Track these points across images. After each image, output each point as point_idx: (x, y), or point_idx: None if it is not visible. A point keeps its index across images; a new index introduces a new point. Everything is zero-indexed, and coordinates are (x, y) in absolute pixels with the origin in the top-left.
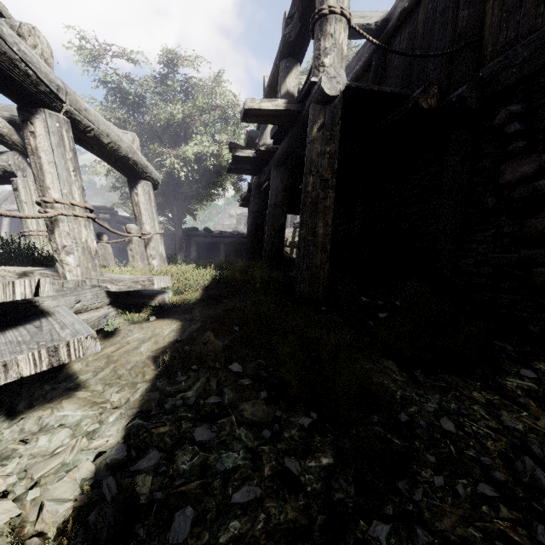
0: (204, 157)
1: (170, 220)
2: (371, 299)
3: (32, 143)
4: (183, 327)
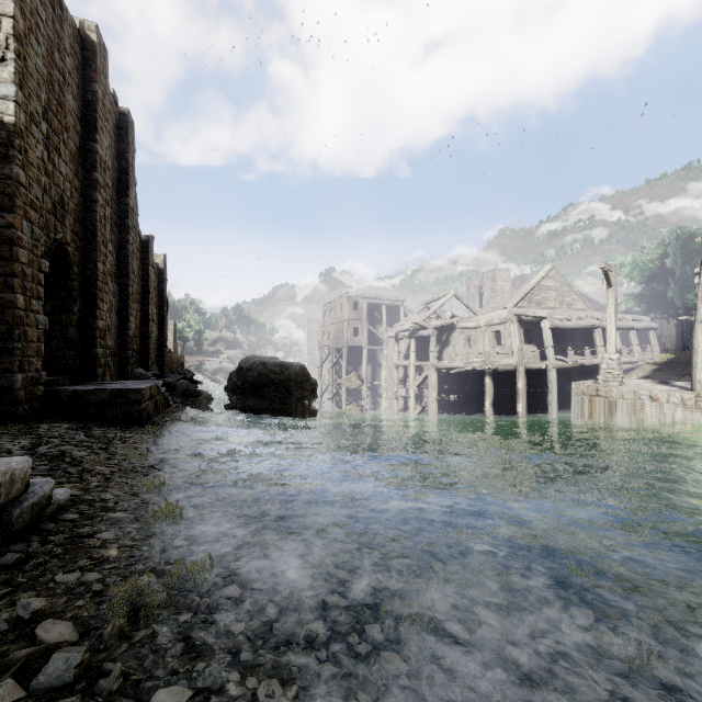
0: None
1: None
2: None
3: (629, 336)
4: (659, 367)
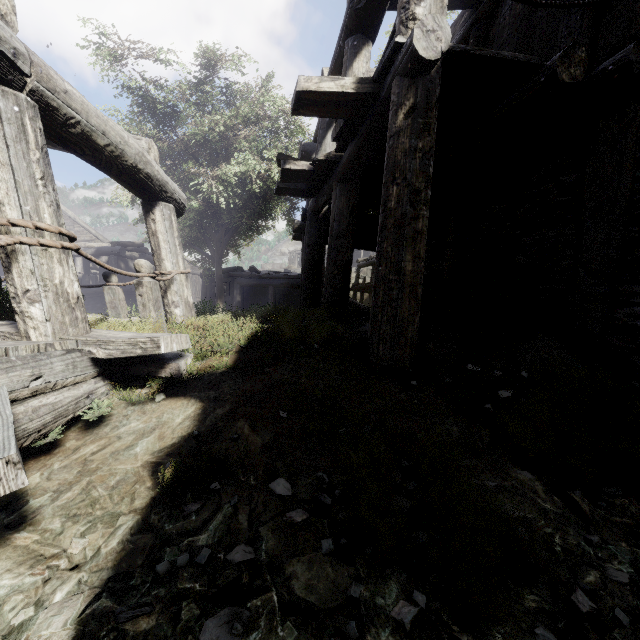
0: (248, 179)
1: (209, 258)
2: (483, 367)
3: None
4: (204, 411)
